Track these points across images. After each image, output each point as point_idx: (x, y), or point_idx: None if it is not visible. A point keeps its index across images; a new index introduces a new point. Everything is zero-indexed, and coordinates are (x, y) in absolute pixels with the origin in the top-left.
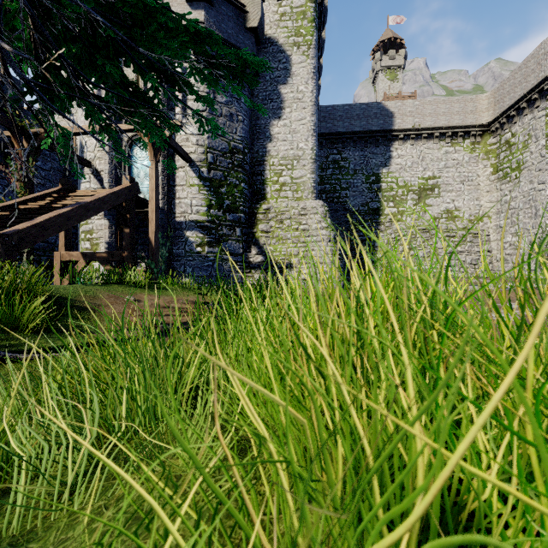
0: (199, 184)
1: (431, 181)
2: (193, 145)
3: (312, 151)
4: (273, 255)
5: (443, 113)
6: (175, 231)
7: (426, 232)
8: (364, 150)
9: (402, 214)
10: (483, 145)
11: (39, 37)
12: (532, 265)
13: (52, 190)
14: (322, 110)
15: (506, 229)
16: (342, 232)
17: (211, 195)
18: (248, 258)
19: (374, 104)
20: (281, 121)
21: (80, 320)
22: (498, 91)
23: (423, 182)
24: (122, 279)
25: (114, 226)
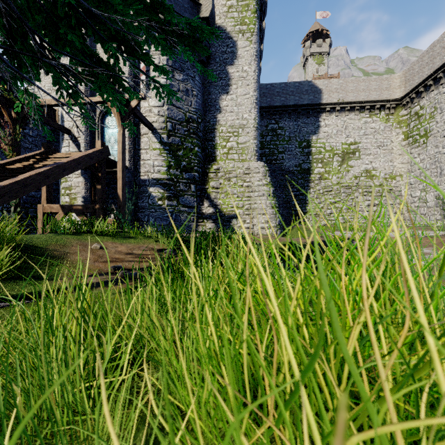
0: (160, 148)
1: (353, 146)
2: (155, 115)
3: (255, 121)
4: (222, 207)
5: (363, 90)
6: (140, 187)
7: (349, 188)
8: (297, 120)
9: (329, 173)
10: (396, 116)
11: (4, 5)
12: (437, 215)
13: (35, 153)
14: (262, 88)
15: (415, 185)
16: (279, 188)
17: (170, 157)
18: (201, 210)
19: (306, 82)
20: (228, 95)
21: (48, 267)
22: (409, 71)
23: (346, 147)
24: (91, 229)
25: (89, 183)
